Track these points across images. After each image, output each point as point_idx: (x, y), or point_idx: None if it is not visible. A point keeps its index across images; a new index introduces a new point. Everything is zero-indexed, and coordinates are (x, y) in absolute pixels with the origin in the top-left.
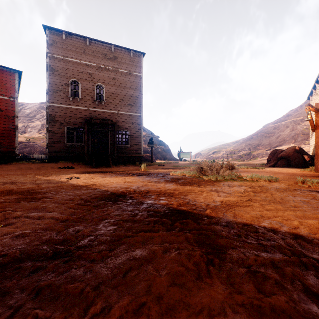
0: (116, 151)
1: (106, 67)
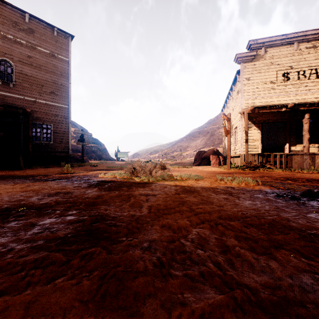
0: (31, 149)
1: (17, 39)
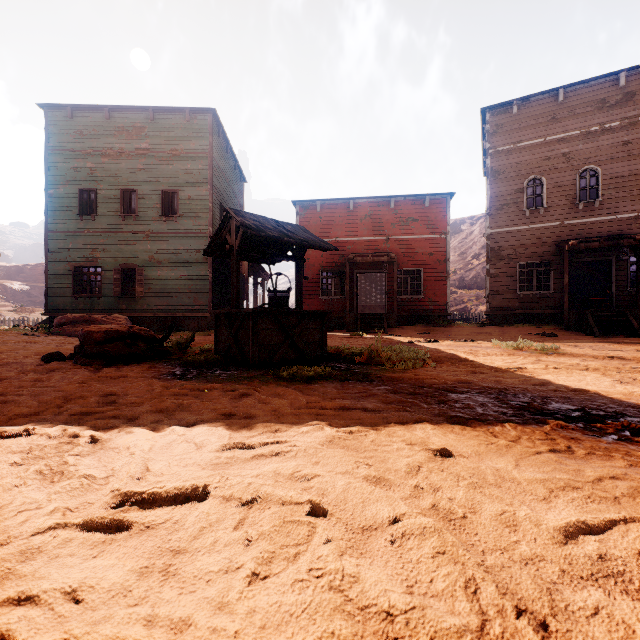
0: None
1: (605, 125)
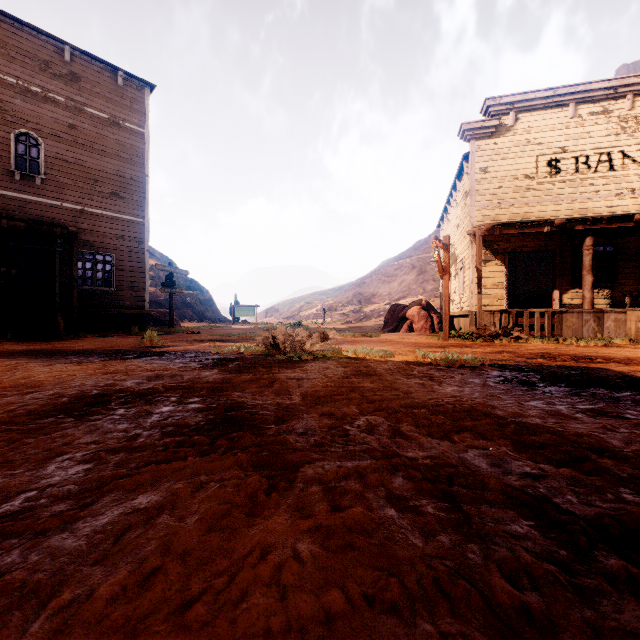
0: (77, 302)
1: (49, 93)
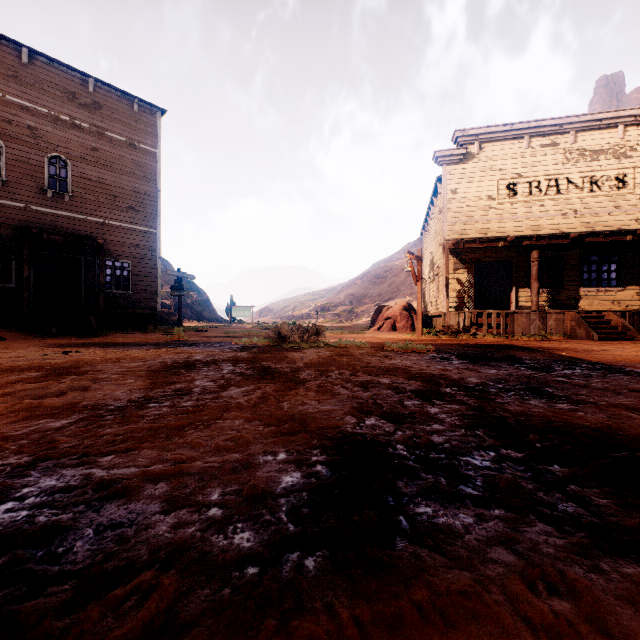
0: (103, 304)
1: (76, 121)
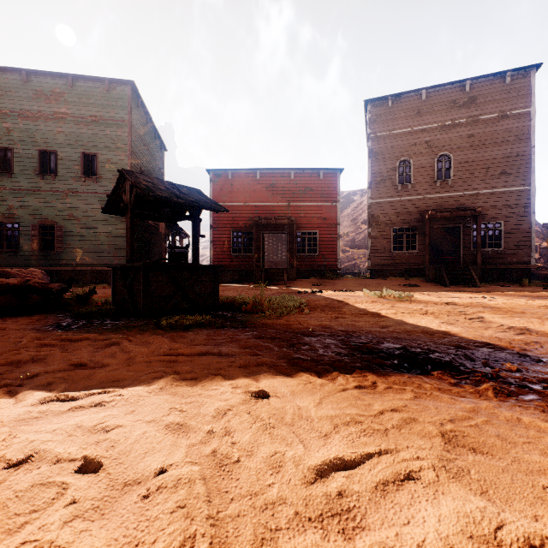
0: (480, 261)
1: (455, 121)
